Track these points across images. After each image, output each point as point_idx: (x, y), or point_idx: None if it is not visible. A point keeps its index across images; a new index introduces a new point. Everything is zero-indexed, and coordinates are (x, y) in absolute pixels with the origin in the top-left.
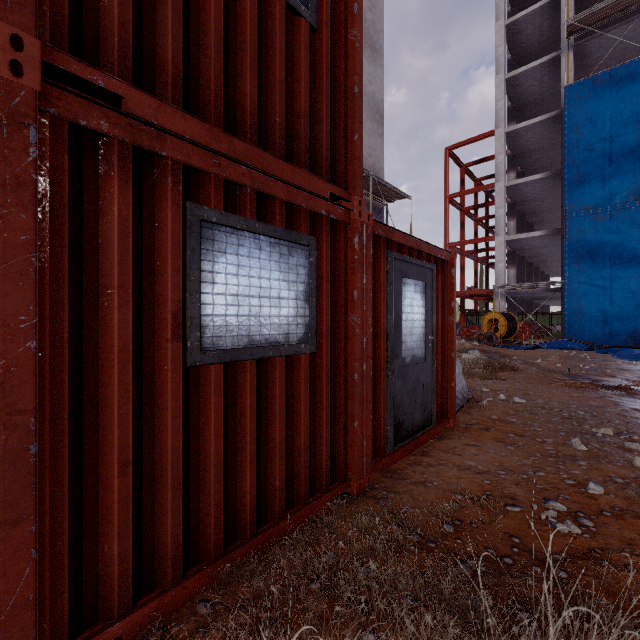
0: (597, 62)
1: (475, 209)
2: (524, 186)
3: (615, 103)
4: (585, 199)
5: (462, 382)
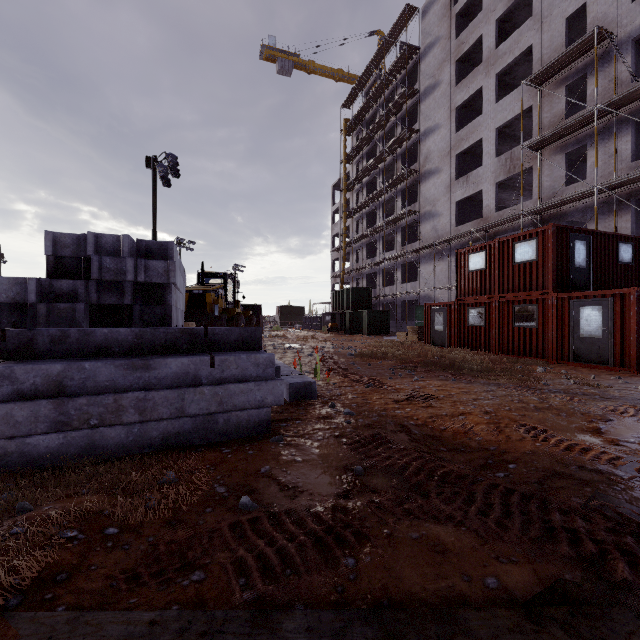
0: None
1: None
2: None
3: None
4: None
5: None
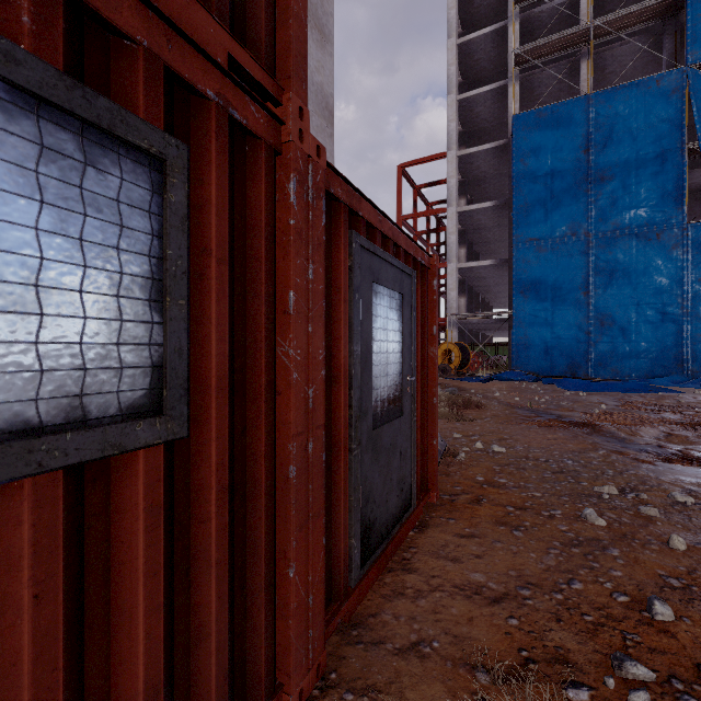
0: (538, 98)
1: (427, 234)
2: (475, 213)
3: (556, 139)
4: (530, 230)
5: None
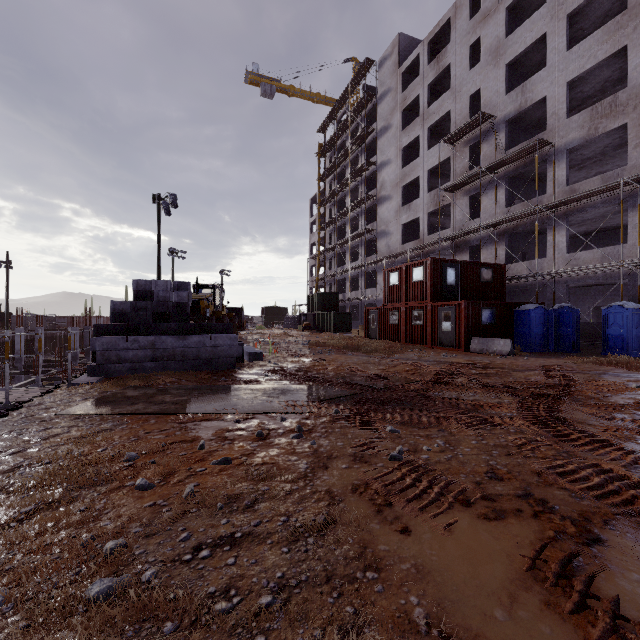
0: None
1: None
2: None
3: None
4: None
5: (505, 349)
